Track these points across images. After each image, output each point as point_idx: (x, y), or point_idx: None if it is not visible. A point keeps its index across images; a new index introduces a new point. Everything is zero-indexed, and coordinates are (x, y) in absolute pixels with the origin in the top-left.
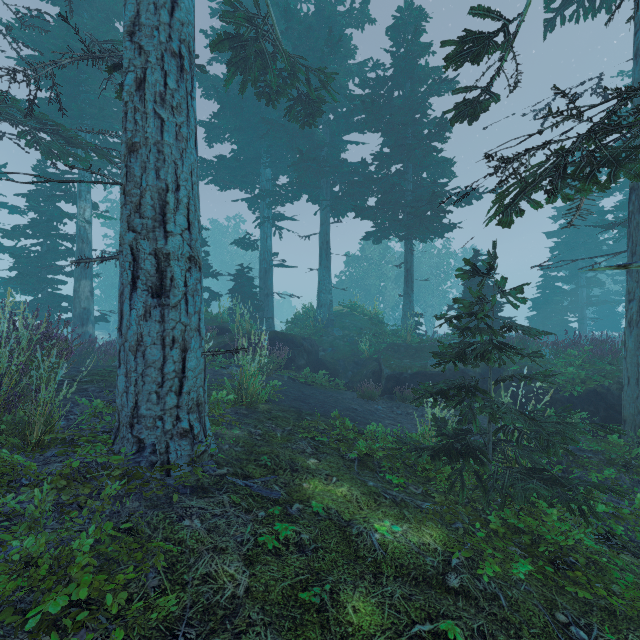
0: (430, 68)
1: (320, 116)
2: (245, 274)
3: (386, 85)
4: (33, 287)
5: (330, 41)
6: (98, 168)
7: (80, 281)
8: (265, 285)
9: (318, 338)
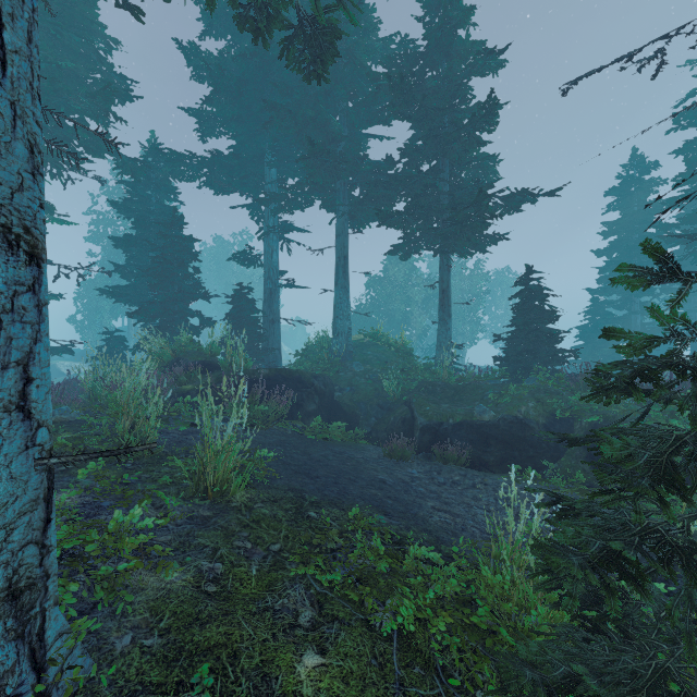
0: (472, 41)
1: (333, 60)
2: (244, 295)
3: (417, 64)
4: None
5: (348, 3)
6: (53, 159)
7: None
8: (270, 309)
9: (334, 374)
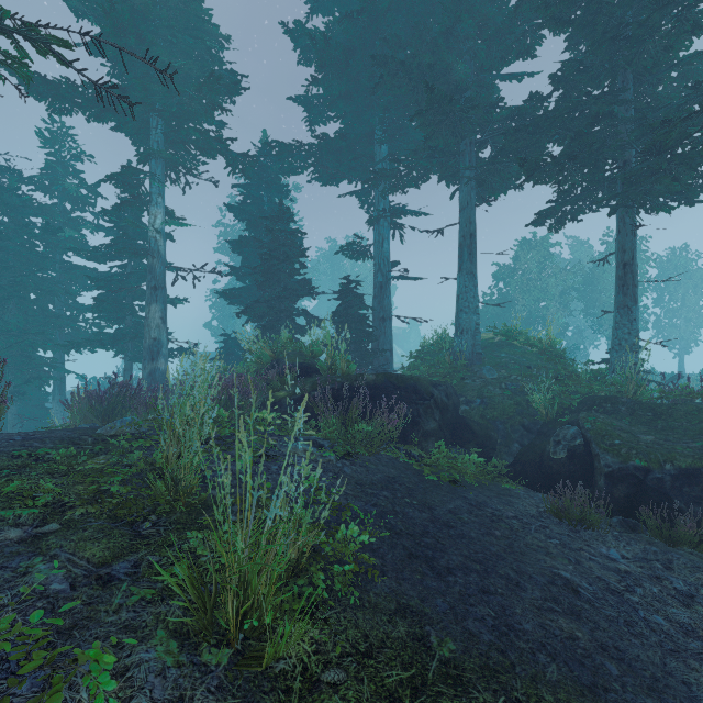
0: None
1: None
2: (352, 290)
3: None
4: (117, 315)
5: None
6: (171, 164)
7: (150, 305)
8: (380, 305)
9: (457, 382)
